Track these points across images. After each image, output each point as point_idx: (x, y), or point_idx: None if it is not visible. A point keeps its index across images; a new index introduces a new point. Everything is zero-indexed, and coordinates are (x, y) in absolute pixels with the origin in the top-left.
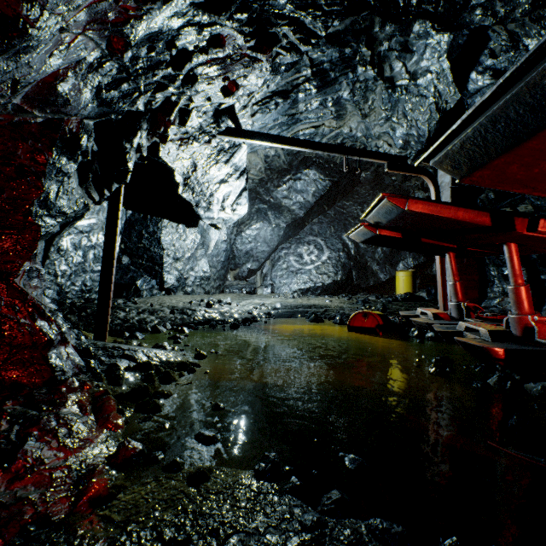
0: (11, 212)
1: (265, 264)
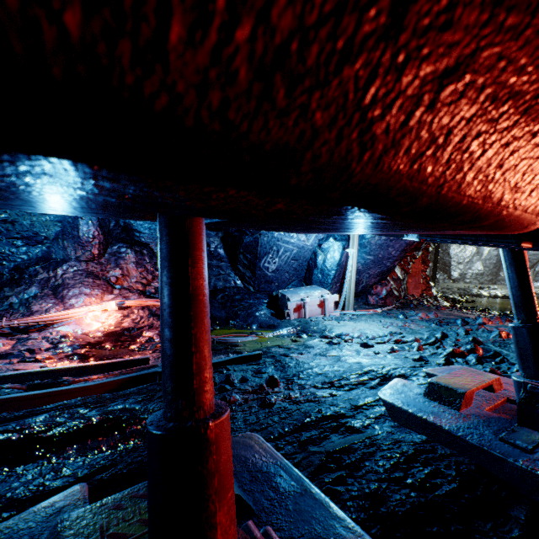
0: (425, 259)
1: (537, 264)
